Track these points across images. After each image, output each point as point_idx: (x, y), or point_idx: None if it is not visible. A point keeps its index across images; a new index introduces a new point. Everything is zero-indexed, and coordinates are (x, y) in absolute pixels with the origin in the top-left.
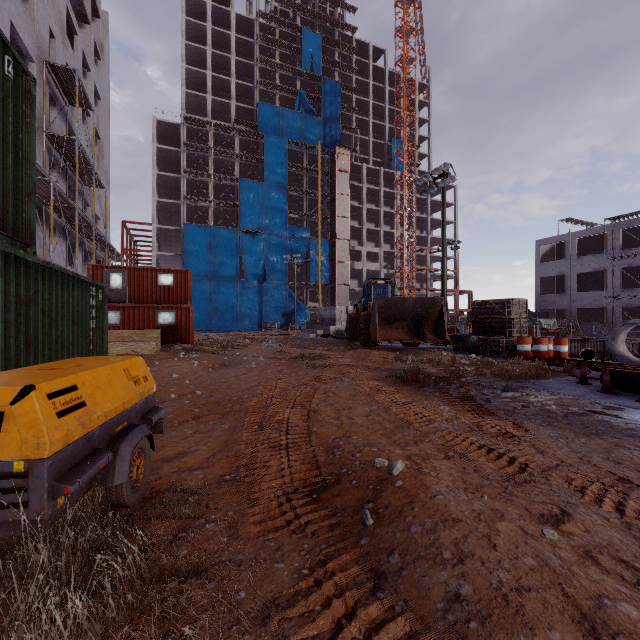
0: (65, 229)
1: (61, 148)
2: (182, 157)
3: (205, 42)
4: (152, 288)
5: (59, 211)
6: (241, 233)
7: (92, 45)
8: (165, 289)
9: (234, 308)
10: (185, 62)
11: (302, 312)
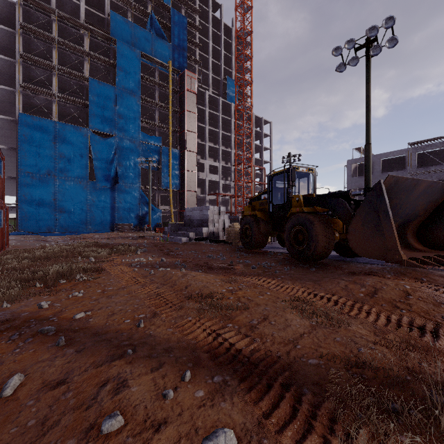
0: None
1: None
2: (17, 40)
3: None
4: None
5: None
6: (91, 133)
7: None
8: None
9: (83, 209)
10: None
11: (154, 214)
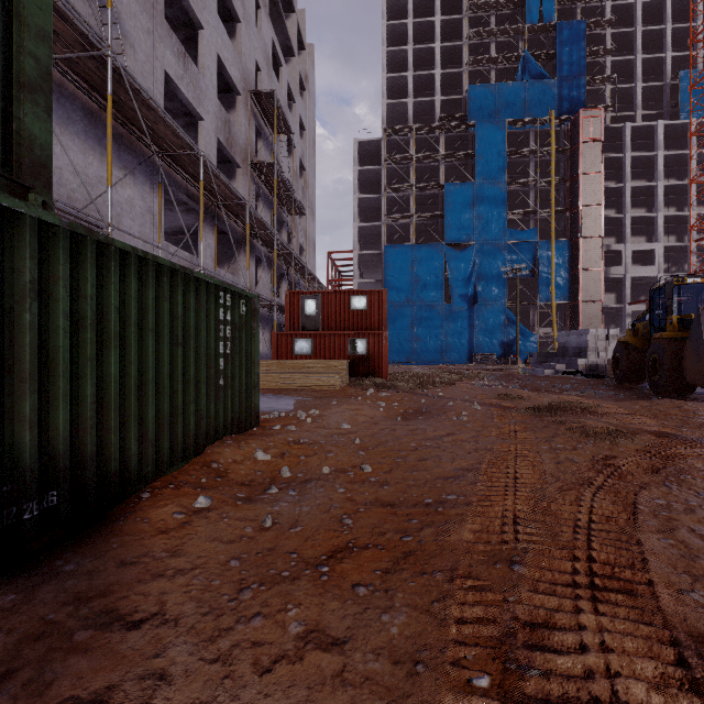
0: (270, 259)
1: (264, 177)
2: (382, 174)
3: (406, 42)
4: (344, 313)
5: (262, 240)
6: (446, 248)
7: (297, 76)
8: (358, 314)
9: (438, 337)
10: (386, 73)
11: (527, 340)
